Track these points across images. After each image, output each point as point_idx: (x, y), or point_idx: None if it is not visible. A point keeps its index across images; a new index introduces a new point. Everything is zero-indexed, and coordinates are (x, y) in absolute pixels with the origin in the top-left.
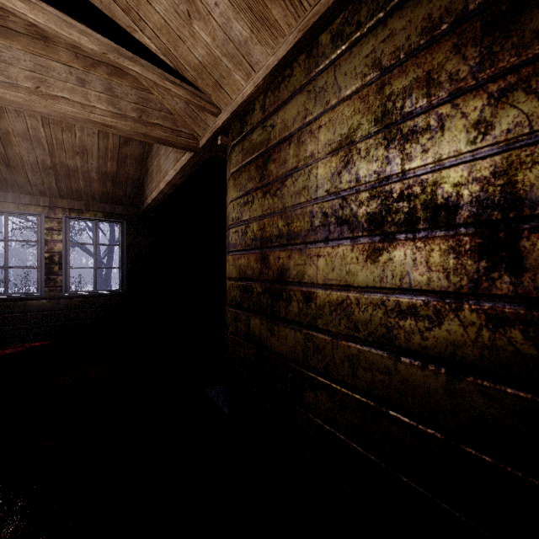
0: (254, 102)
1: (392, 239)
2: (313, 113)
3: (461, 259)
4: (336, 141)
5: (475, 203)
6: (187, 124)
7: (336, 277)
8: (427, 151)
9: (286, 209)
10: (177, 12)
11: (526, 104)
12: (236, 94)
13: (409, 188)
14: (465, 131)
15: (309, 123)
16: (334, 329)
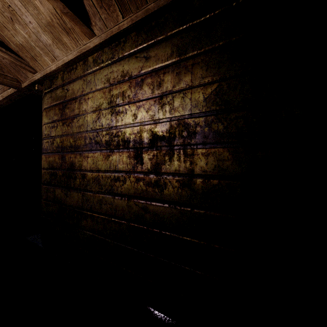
0: (58, 73)
1: (113, 151)
2: (86, 91)
3: (131, 160)
4: (95, 107)
5: (134, 141)
6: (12, 72)
7: (94, 166)
8: (122, 120)
9: (74, 133)
10: (3, 14)
11: (144, 112)
12: (46, 66)
13: (118, 132)
14: (131, 116)
15: (84, 95)
16: (94, 189)
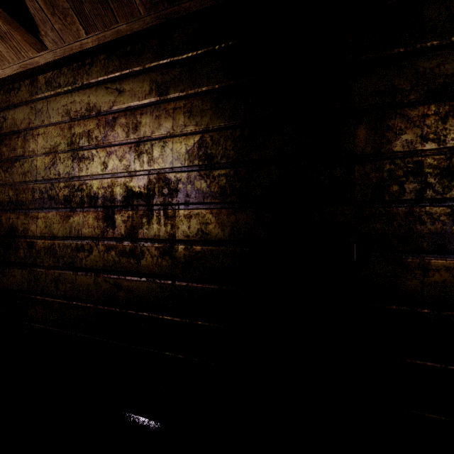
0: None
1: (74, 211)
2: (34, 123)
3: (99, 222)
4: (48, 148)
5: (103, 197)
6: None
7: (48, 231)
8: (88, 169)
9: (16, 183)
10: None
11: (116, 161)
12: None
13: (82, 185)
14: (100, 165)
15: (32, 129)
16: (47, 264)
